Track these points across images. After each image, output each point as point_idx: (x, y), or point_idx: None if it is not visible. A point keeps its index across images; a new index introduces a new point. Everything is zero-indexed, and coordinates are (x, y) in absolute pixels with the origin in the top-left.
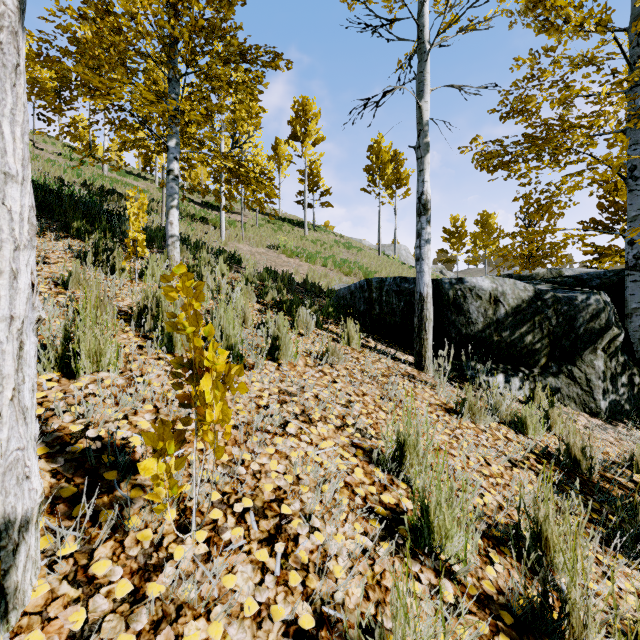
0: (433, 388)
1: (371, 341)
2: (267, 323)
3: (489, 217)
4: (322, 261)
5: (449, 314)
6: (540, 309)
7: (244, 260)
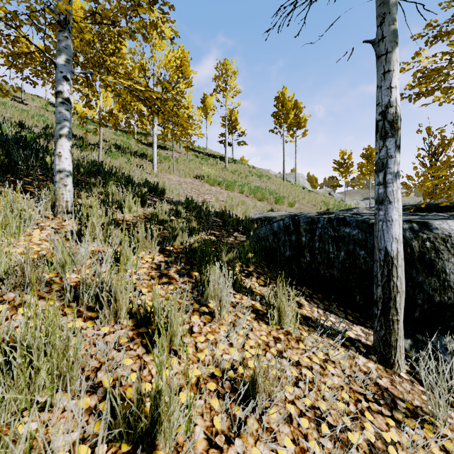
0: (436, 432)
1: (303, 303)
2: (153, 311)
3: (373, 151)
4: (239, 188)
5: (414, 273)
6: None
7: (169, 190)
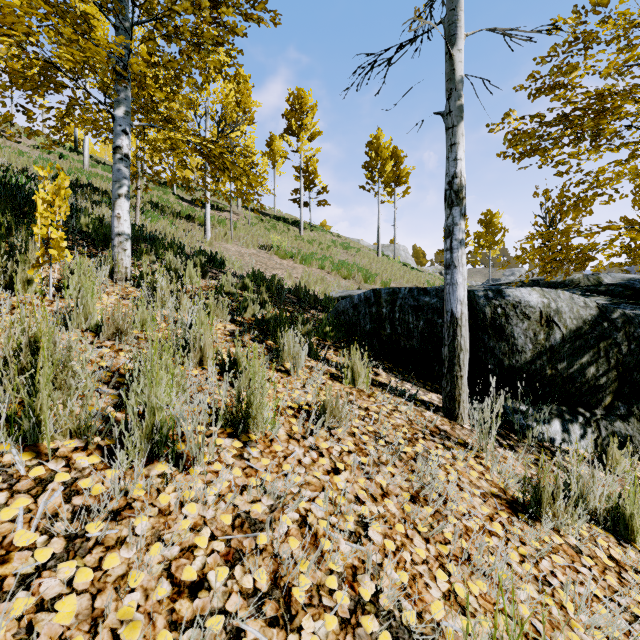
0: (478, 456)
1: (381, 373)
2: (236, 360)
3: (493, 216)
4: (318, 263)
5: (486, 339)
6: (607, 332)
7: (229, 262)
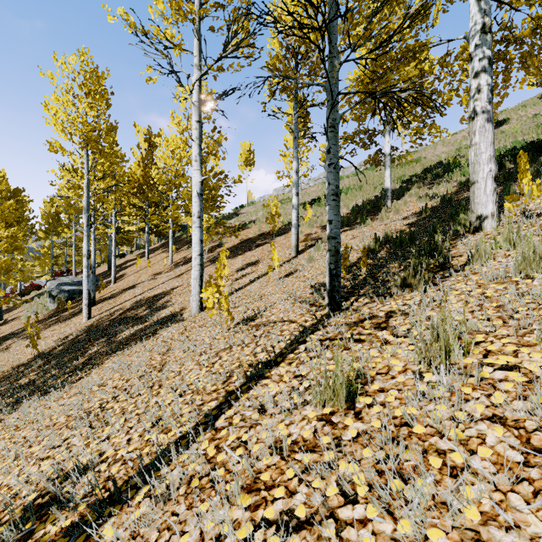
0: None
1: None
2: None
3: None
4: None
5: None
6: None
7: None
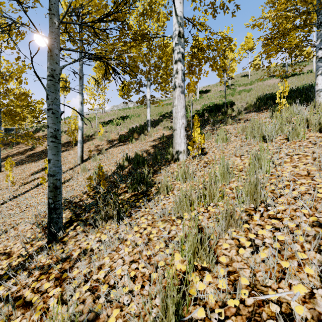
0: None
1: None
2: (320, 123)
3: None
4: None
5: None
6: None
7: None
